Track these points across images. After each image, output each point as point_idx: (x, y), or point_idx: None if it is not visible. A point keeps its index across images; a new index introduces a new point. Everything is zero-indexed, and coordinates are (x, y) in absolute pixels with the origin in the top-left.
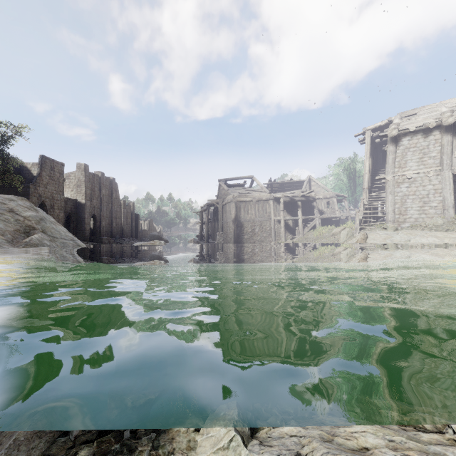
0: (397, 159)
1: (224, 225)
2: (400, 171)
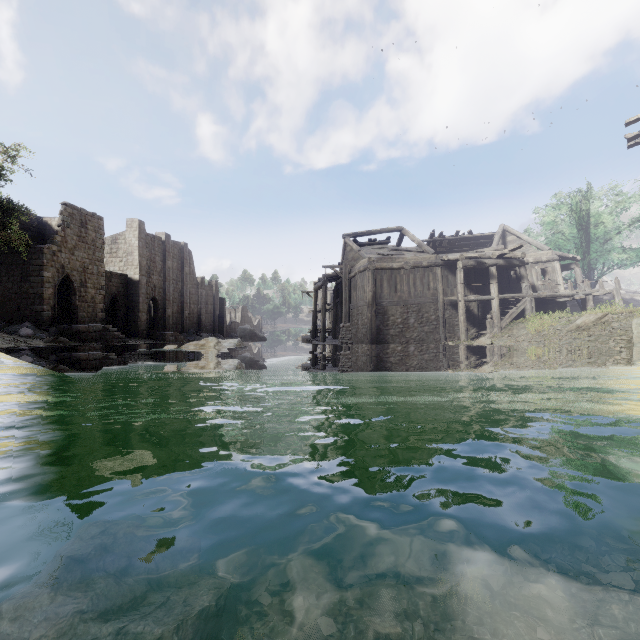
0: None
1: (353, 312)
2: None
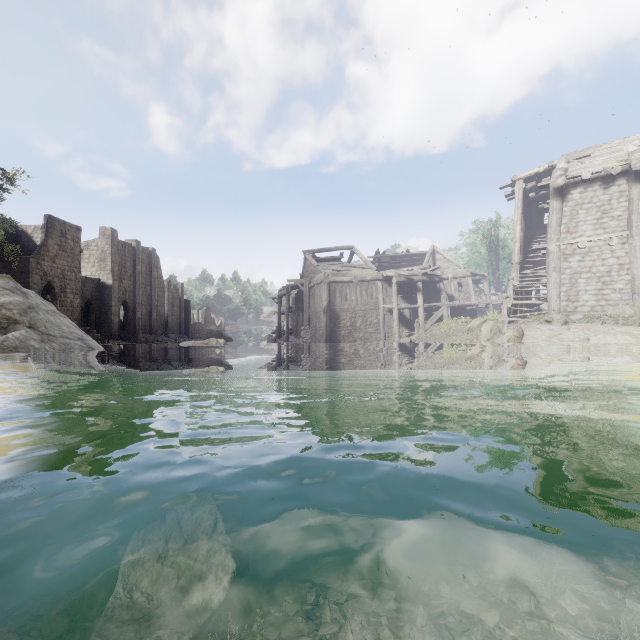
0: (565, 221)
1: (312, 316)
2: (568, 237)
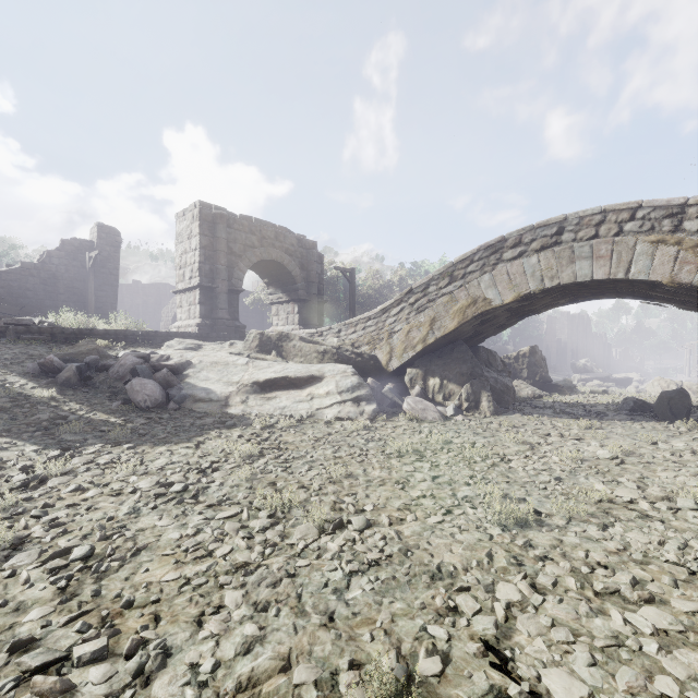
0: None
1: None
2: None
